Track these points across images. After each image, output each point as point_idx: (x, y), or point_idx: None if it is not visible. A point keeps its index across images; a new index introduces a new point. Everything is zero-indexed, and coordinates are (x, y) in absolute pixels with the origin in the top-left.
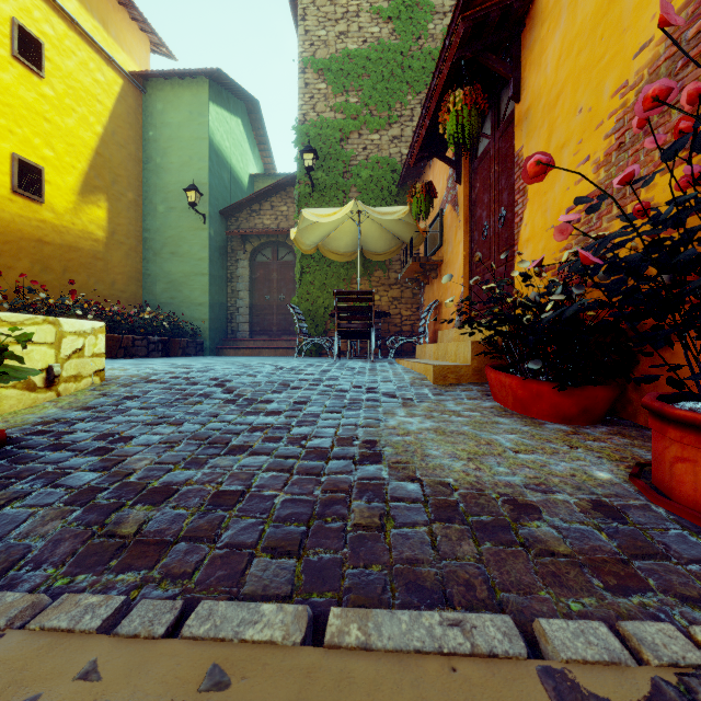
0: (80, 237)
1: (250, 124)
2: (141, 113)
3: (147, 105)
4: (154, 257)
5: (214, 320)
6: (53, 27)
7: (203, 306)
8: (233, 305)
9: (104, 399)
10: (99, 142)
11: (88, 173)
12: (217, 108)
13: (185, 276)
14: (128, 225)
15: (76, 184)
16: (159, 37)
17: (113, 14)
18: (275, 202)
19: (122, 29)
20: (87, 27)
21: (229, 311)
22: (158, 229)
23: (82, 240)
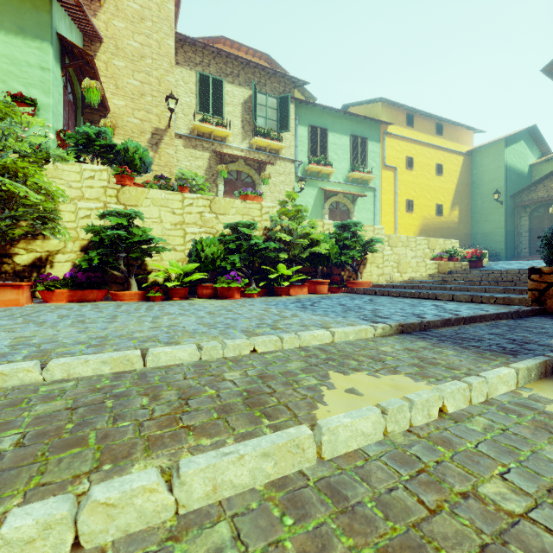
0: (450, 223)
1: (529, 136)
2: (469, 164)
3: (472, 160)
4: (476, 224)
5: (506, 248)
6: (444, 157)
7: (501, 242)
8: (518, 240)
9: (491, 265)
10: (456, 187)
11: (452, 200)
12: (508, 148)
13: (491, 230)
14: (465, 213)
15: (449, 205)
16: (478, 130)
17: (460, 134)
18: (546, 183)
19: (463, 137)
20: (452, 148)
21: (515, 243)
22: (477, 212)
23: (451, 224)
